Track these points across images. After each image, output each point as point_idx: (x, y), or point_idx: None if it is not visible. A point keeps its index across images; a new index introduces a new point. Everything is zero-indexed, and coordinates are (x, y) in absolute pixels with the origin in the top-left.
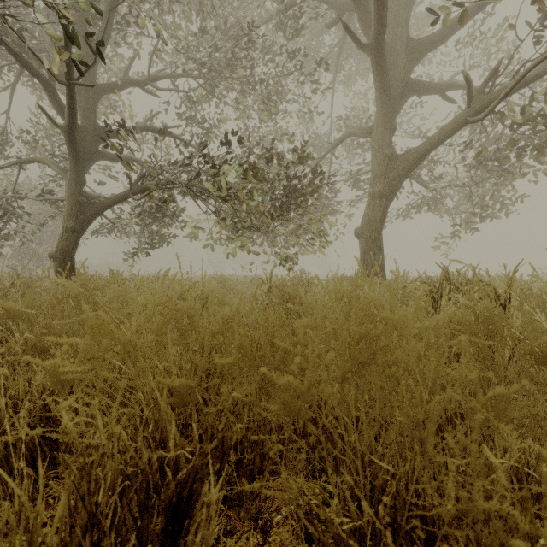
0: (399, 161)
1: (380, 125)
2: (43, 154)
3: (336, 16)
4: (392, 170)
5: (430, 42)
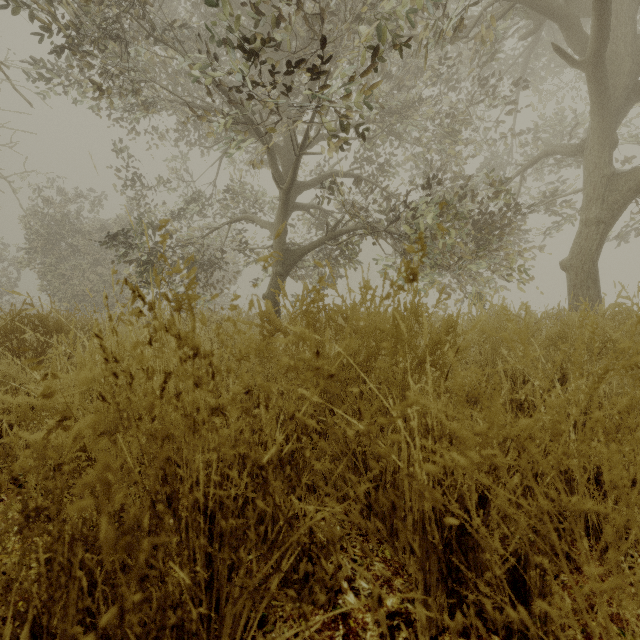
0: (623, 181)
1: (597, 142)
2: (248, 210)
3: (534, 27)
4: (613, 192)
5: None
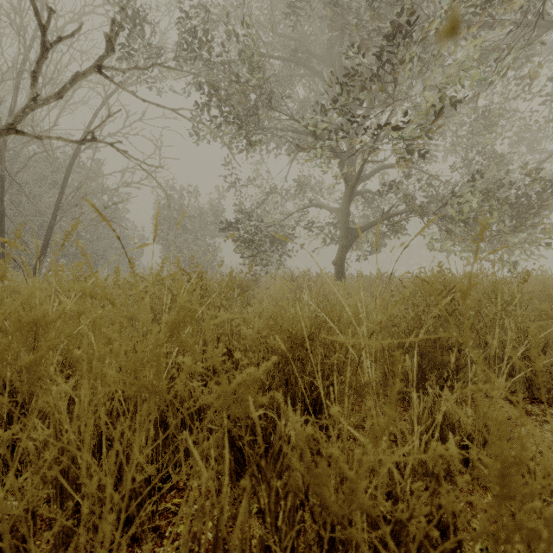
0: None
1: None
2: (317, 199)
3: None
4: None
5: None
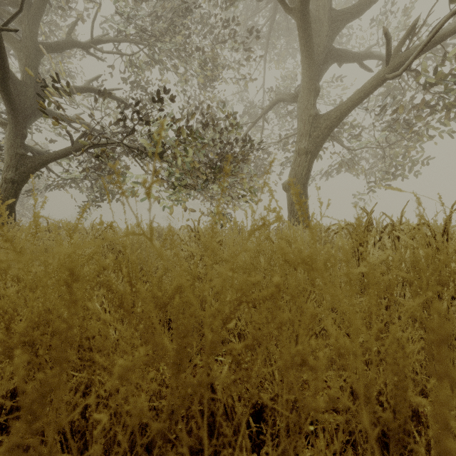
0: (322, 120)
1: (305, 87)
2: None
3: None
4: (316, 128)
5: (350, 12)
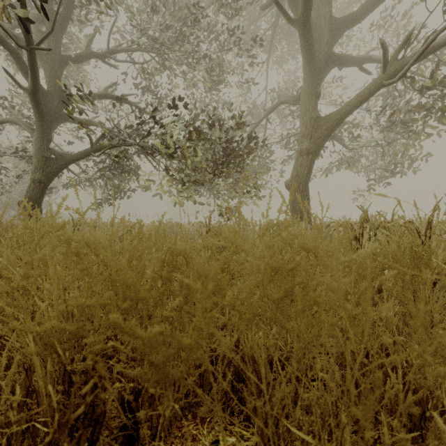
0: (323, 123)
1: (307, 91)
2: (15, 116)
3: None
4: (317, 130)
5: (350, 20)
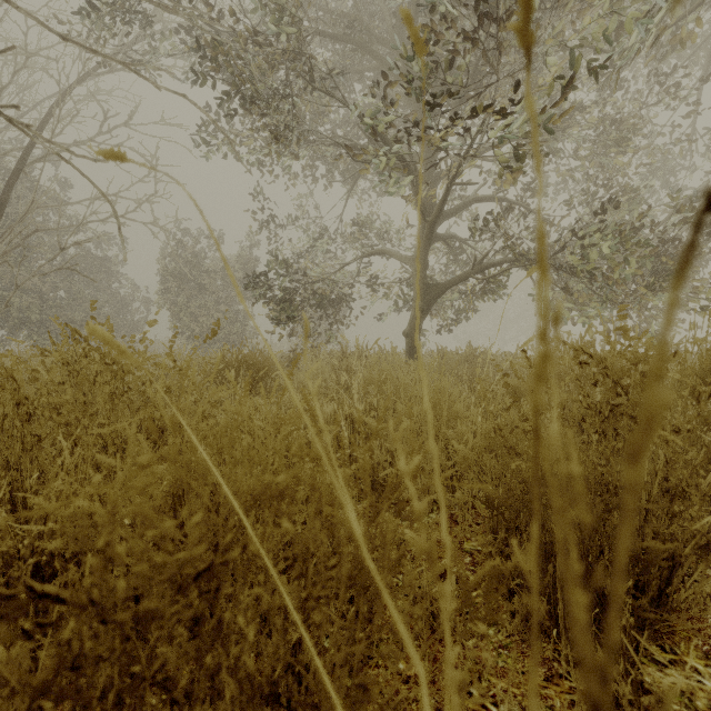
0: None
1: None
2: (382, 244)
3: None
4: None
5: None
